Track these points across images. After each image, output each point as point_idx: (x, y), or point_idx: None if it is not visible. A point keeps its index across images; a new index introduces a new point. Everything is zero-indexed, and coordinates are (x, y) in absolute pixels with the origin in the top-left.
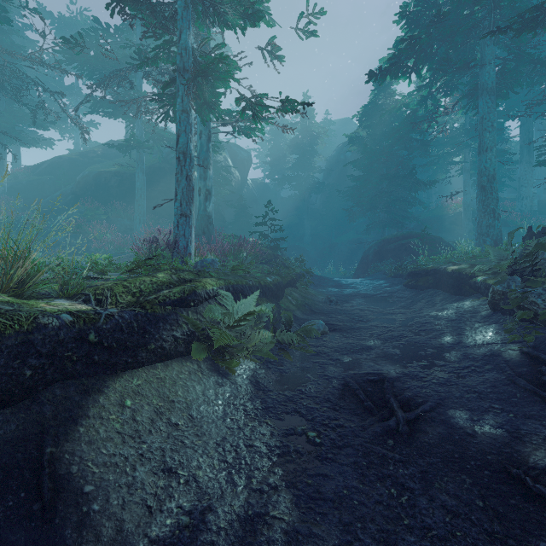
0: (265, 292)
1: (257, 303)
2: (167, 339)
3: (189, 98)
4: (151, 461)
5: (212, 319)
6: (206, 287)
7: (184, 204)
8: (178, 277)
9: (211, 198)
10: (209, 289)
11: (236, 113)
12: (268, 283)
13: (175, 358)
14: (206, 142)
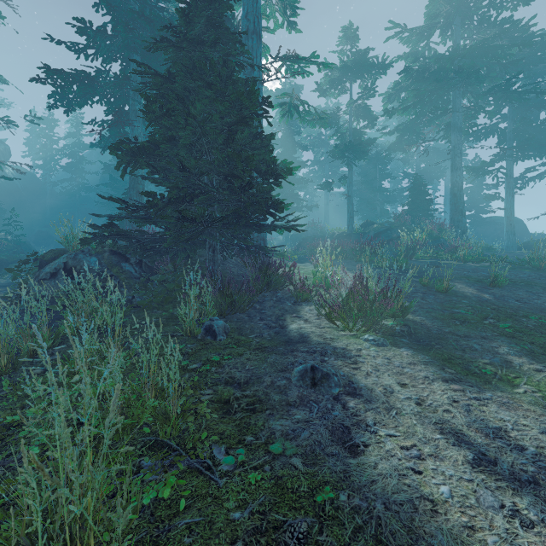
0: None
1: None
2: None
3: None
4: None
5: None
6: None
7: None
8: None
9: None
10: None
11: None
12: None
13: None
14: None
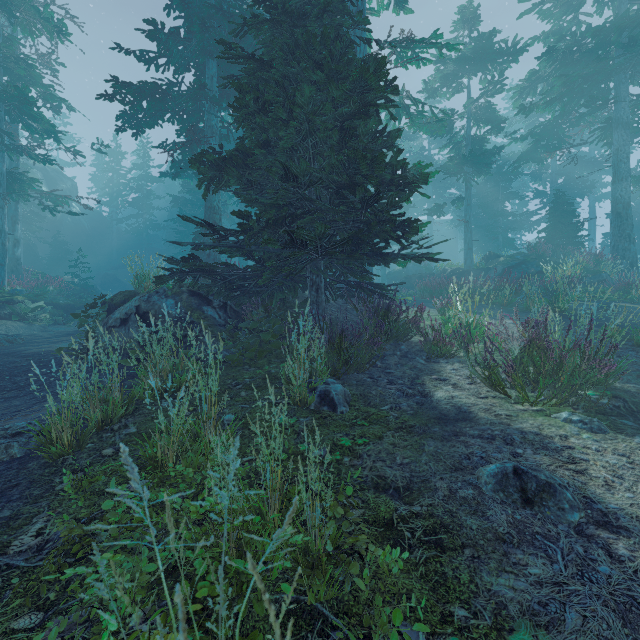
0: (56, 306)
1: (49, 310)
2: (2, 313)
3: (4, 200)
4: (3, 331)
5: (21, 310)
6: (18, 299)
7: (1, 258)
8: (2, 295)
9: (19, 245)
10: (20, 300)
11: (43, 191)
12: (59, 303)
13: (5, 320)
14: (15, 203)
